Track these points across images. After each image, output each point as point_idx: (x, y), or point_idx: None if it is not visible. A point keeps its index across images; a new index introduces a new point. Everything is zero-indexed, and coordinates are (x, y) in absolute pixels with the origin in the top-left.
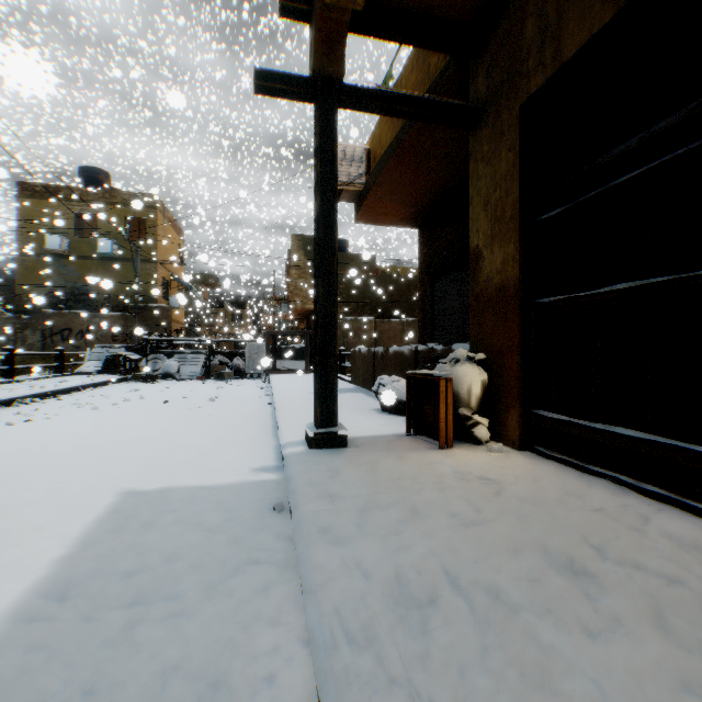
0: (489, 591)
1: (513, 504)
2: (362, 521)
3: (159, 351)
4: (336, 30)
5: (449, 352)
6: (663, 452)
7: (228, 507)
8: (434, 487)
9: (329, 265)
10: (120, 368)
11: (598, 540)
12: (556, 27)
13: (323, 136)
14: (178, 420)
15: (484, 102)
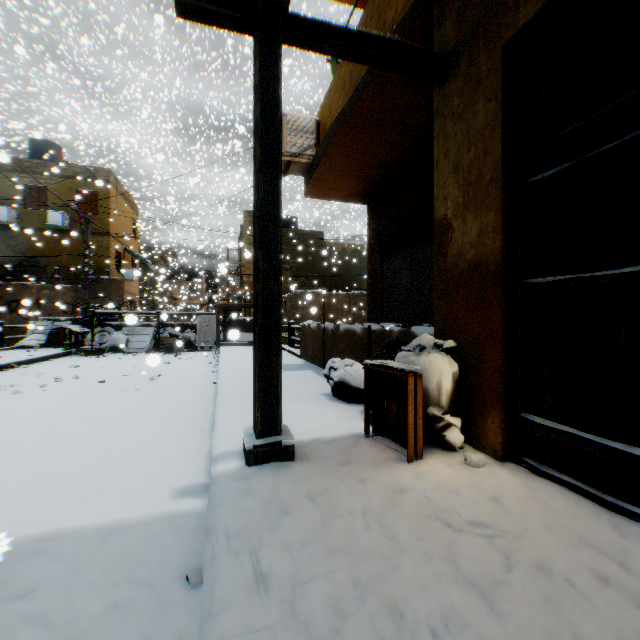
0: None
1: (540, 588)
2: None
3: (108, 324)
4: None
5: (407, 334)
6: None
7: (122, 573)
8: (417, 549)
9: (272, 235)
10: (65, 341)
11: None
12: None
13: (263, 74)
14: (106, 408)
15: (453, 49)
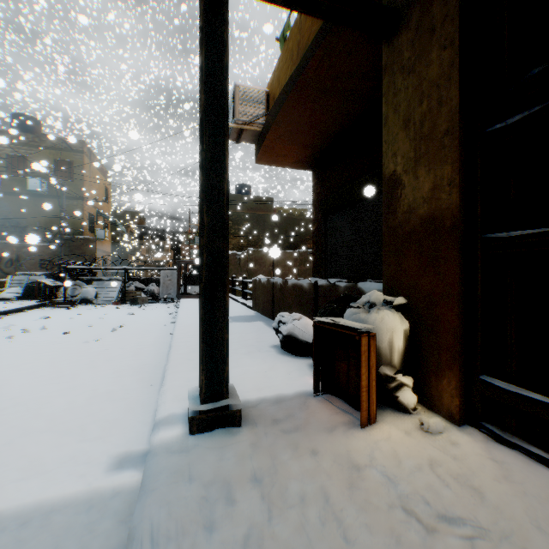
0: None
1: None
2: None
3: (79, 278)
4: None
5: (354, 290)
6: None
7: None
8: None
9: (217, 187)
10: (39, 294)
11: None
12: None
13: (208, 16)
14: (64, 360)
15: (404, 2)
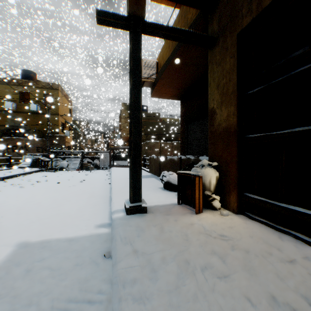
0: None
1: (244, 256)
2: (155, 275)
3: (58, 157)
4: None
5: (197, 160)
6: None
7: (78, 254)
8: (196, 243)
9: (137, 116)
10: (39, 164)
11: (303, 289)
12: None
13: (134, 47)
14: (62, 193)
15: (217, 34)
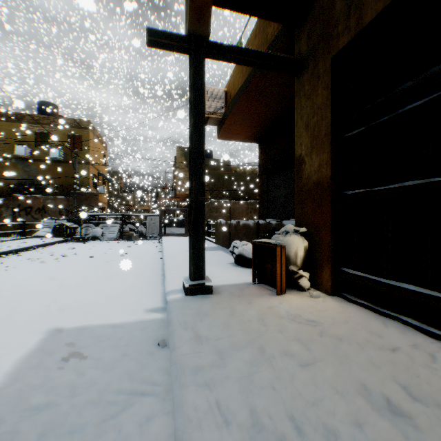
0: (328, 436)
1: (334, 343)
2: (223, 362)
3: (89, 222)
4: (204, 2)
5: (280, 225)
6: (440, 304)
7: (125, 342)
8: (275, 329)
9: (199, 167)
10: (63, 233)
11: (403, 378)
12: (358, 2)
13: (195, 77)
14: (98, 271)
15: (305, 56)
